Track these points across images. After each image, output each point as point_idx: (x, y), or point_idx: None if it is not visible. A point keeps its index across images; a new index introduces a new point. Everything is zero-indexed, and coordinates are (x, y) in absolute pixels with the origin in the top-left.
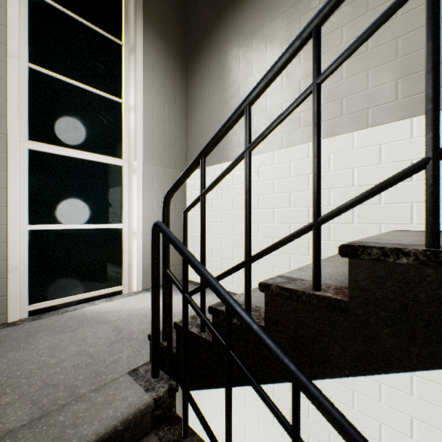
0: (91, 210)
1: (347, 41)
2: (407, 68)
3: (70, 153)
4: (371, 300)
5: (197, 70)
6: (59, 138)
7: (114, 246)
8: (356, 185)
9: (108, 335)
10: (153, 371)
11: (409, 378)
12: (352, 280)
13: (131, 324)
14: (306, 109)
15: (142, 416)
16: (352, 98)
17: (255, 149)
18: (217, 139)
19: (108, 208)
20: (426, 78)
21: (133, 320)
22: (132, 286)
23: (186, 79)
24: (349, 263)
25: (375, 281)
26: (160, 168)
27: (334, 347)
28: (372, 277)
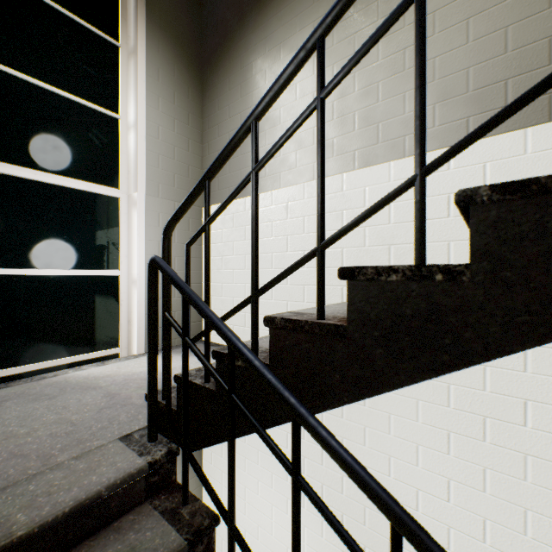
0: (77, 253)
1: (383, 58)
2: (444, 92)
3: (49, 179)
4: (366, 322)
5: (216, 83)
6: (33, 159)
7: (108, 298)
8: (392, 222)
9: (97, 401)
10: (150, 435)
11: (447, 436)
12: (350, 302)
13: (127, 389)
14: (340, 134)
15: (134, 482)
16: (389, 123)
17: (284, 180)
18: (223, 159)
19: (100, 251)
20: (414, 95)
21: (130, 384)
22: (131, 349)
23: (202, 93)
24: (348, 286)
25: (370, 301)
26: (168, 202)
27: (334, 376)
28: (367, 297)
